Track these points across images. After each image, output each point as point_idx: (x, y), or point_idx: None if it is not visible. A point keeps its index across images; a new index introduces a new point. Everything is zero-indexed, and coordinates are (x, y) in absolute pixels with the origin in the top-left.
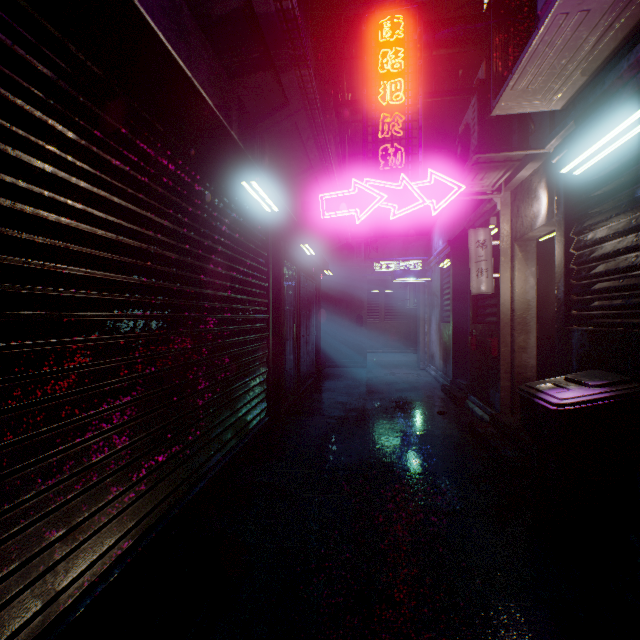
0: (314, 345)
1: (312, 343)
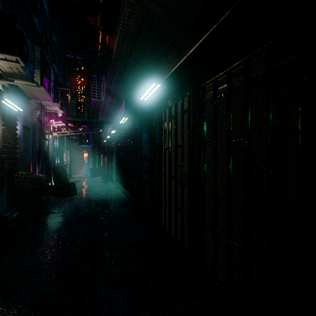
0: None
1: None
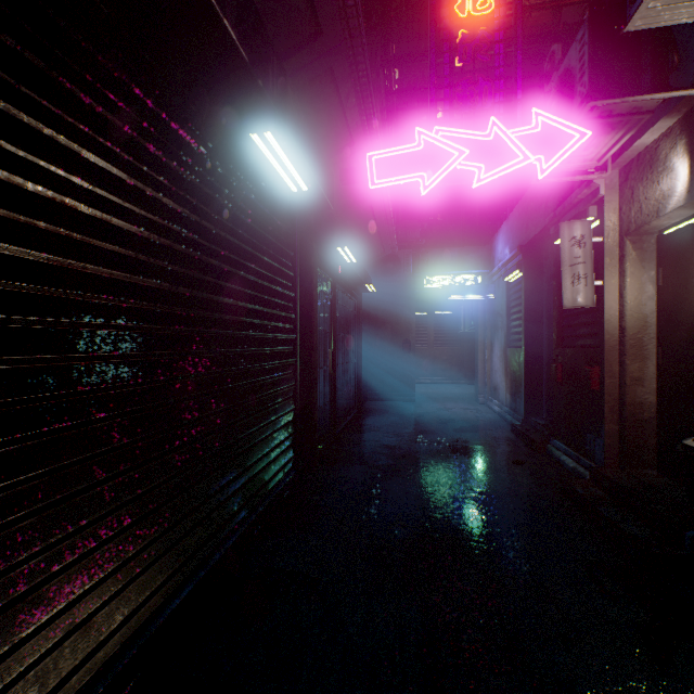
0: (354, 375)
1: (351, 372)
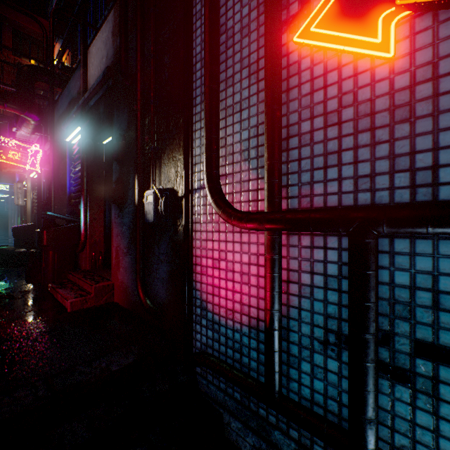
0: None
1: None
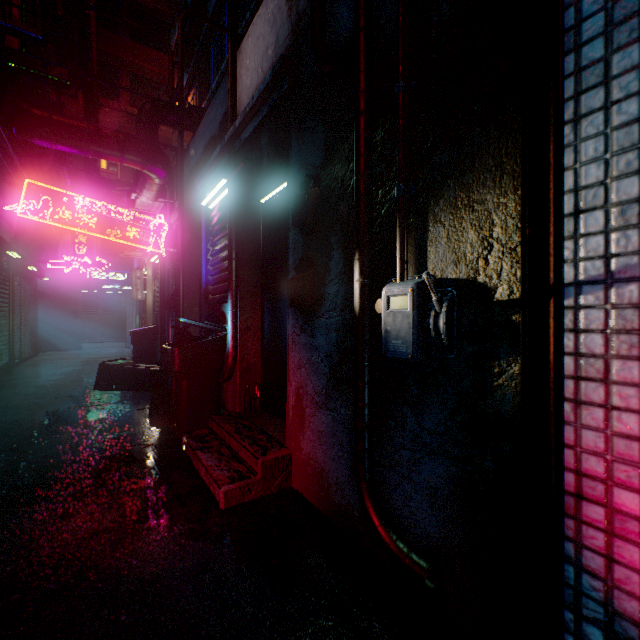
0: (32, 331)
1: (30, 329)
